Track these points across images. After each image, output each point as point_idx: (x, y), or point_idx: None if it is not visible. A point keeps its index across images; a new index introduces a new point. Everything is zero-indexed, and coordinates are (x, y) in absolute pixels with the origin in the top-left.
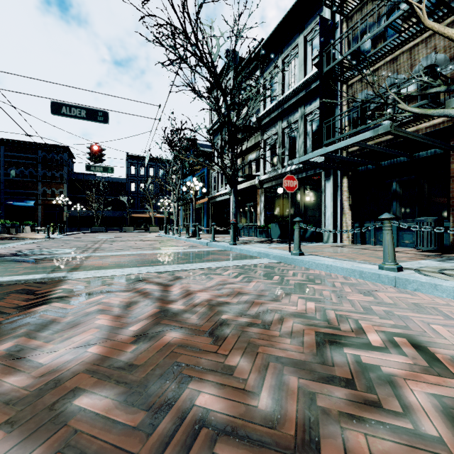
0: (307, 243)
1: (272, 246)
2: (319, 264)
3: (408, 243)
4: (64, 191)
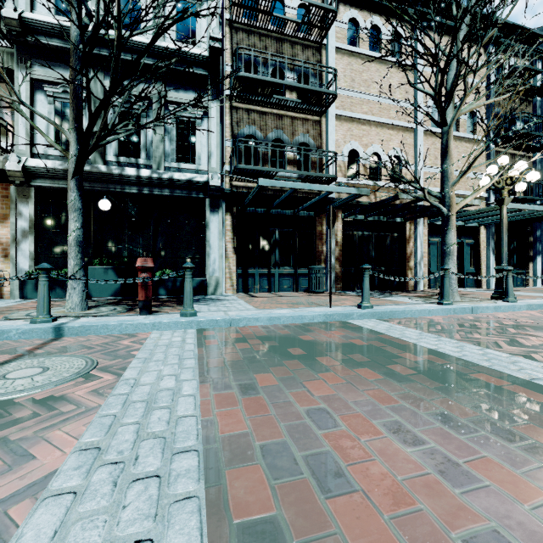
0: (214, 297)
1: (245, 306)
2: (422, 310)
3: (286, 288)
4: None
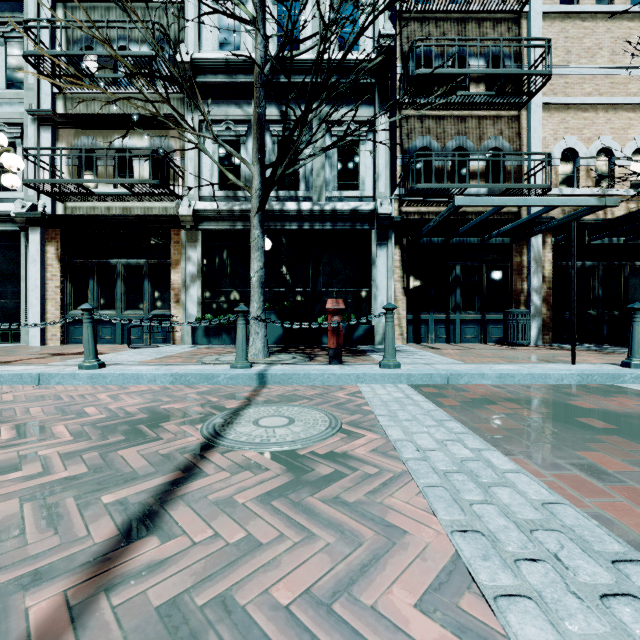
0: None
1: (443, 359)
2: None
3: (470, 338)
4: None
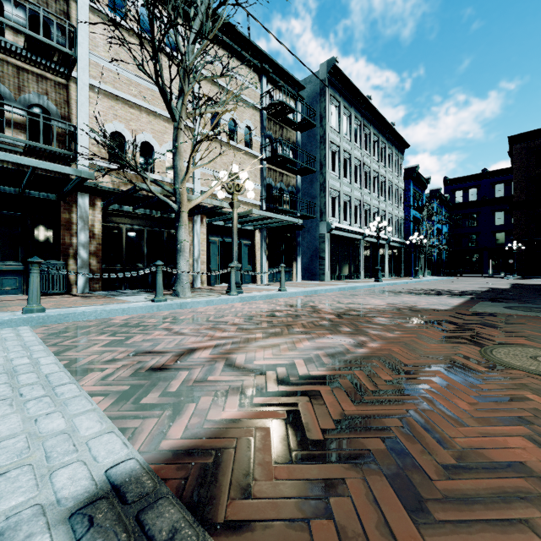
0: None
1: None
2: (113, 310)
3: (10, 290)
4: None
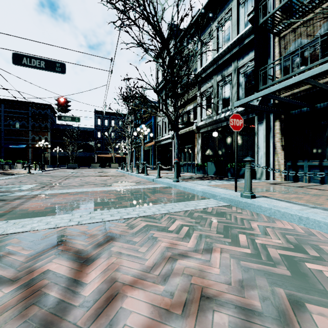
0: (243, 180)
1: (213, 183)
2: (287, 213)
3: None
4: (48, 137)
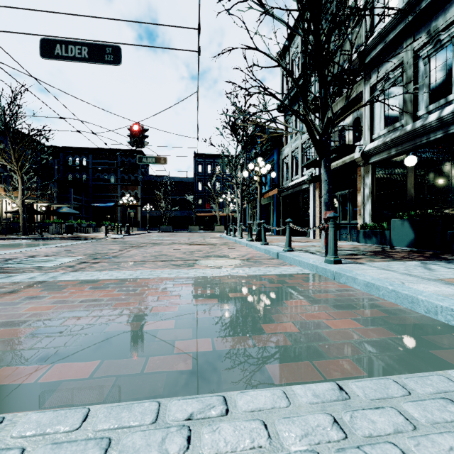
0: None
1: (449, 274)
2: None
3: None
4: (139, 192)
